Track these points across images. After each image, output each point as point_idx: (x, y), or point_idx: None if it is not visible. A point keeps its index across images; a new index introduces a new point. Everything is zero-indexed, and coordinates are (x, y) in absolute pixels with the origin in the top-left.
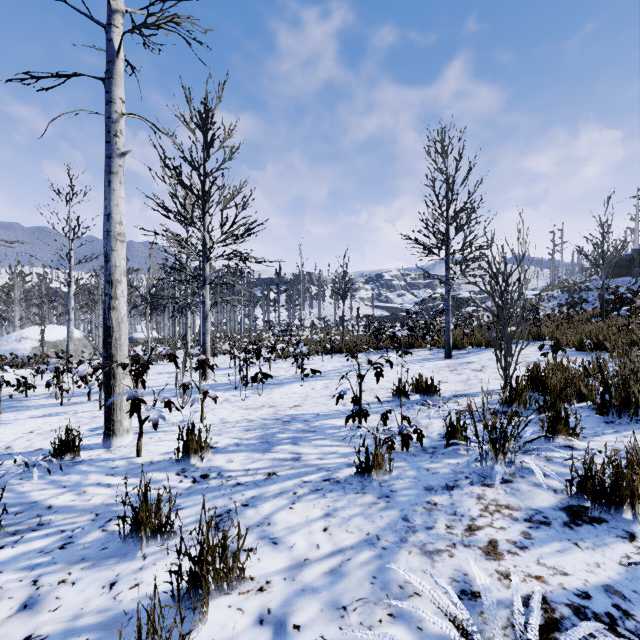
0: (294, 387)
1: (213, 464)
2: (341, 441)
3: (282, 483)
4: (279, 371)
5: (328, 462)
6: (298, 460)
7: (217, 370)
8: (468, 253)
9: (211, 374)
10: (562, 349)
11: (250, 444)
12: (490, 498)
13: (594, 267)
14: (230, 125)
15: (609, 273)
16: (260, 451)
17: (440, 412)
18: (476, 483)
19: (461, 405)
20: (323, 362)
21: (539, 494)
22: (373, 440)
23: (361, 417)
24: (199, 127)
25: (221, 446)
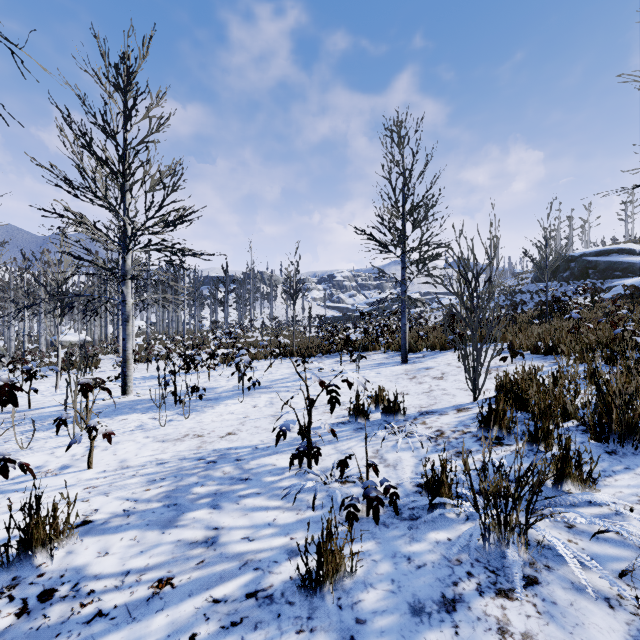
0: (232, 404)
1: (72, 562)
2: (282, 498)
3: (176, 608)
4: (220, 380)
5: (259, 547)
6: (213, 544)
7: (149, 379)
8: (425, 251)
9: (138, 385)
10: (520, 353)
11: (147, 511)
12: (519, 630)
13: (524, 272)
14: (158, 91)
15: (538, 278)
16: (159, 526)
17: (409, 442)
18: (487, 589)
19: (431, 428)
20: (271, 368)
21: (589, 612)
22: (326, 495)
23: (310, 457)
24: (115, 86)
25: (100, 518)
